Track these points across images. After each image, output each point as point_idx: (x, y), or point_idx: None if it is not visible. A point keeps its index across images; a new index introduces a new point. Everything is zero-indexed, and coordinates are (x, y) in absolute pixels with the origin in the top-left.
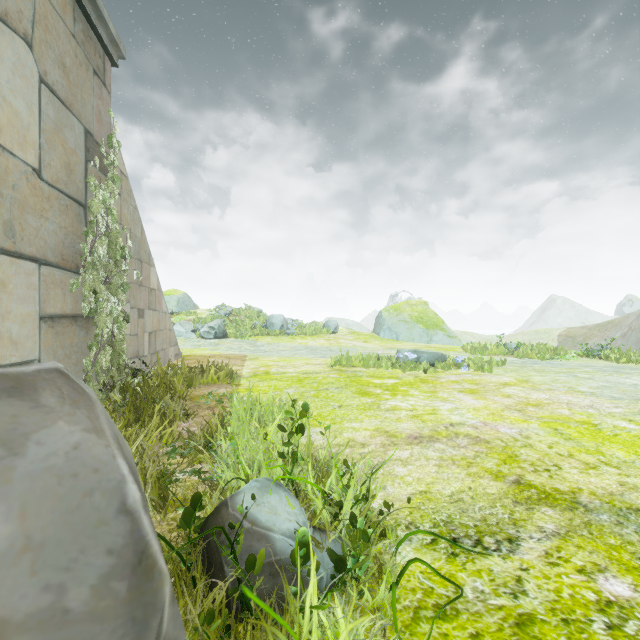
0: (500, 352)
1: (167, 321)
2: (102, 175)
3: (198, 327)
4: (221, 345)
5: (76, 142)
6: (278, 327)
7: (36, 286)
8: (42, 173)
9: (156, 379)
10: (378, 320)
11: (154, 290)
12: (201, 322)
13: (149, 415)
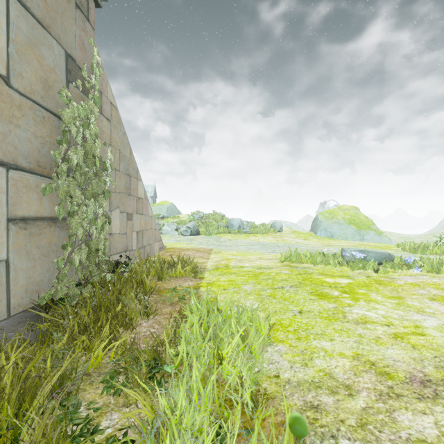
0: (442, 252)
1: (153, 223)
2: (85, 97)
3: (180, 227)
4: (194, 240)
5: (55, 62)
6: (236, 227)
7: (3, 189)
8: (11, 81)
9: (134, 272)
10: (315, 222)
11: (141, 199)
12: (182, 223)
13: (106, 318)
